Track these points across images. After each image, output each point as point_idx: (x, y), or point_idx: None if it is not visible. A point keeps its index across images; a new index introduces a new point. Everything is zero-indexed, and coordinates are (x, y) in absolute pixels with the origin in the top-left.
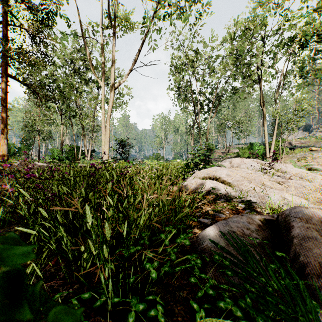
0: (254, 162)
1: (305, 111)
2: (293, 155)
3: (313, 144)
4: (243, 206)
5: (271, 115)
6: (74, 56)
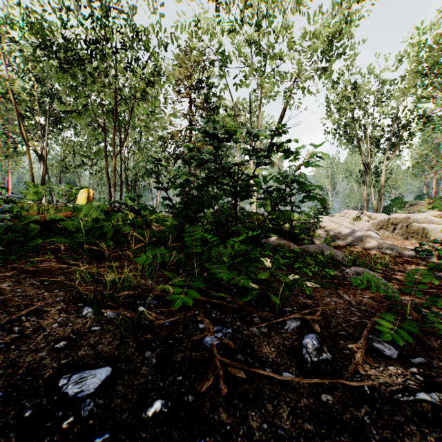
0: (356, 212)
1: None
2: None
3: None
4: None
5: None
6: None
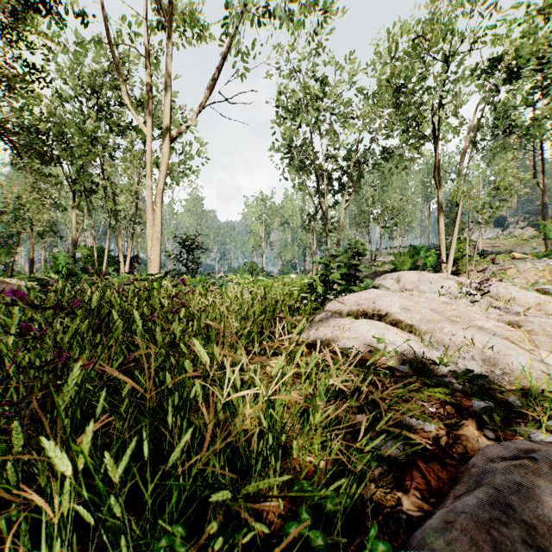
0: (446, 279)
1: (510, 190)
2: (485, 267)
3: (511, 248)
4: (458, 387)
5: (451, 197)
6: (98, 81)
